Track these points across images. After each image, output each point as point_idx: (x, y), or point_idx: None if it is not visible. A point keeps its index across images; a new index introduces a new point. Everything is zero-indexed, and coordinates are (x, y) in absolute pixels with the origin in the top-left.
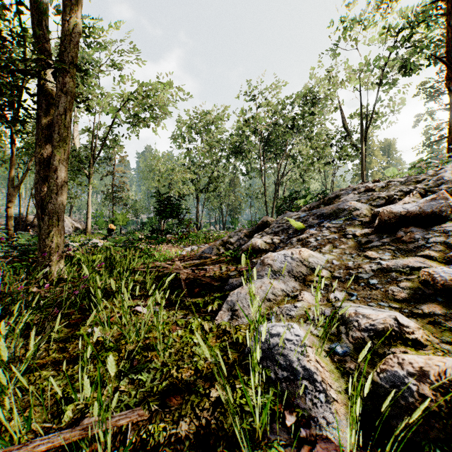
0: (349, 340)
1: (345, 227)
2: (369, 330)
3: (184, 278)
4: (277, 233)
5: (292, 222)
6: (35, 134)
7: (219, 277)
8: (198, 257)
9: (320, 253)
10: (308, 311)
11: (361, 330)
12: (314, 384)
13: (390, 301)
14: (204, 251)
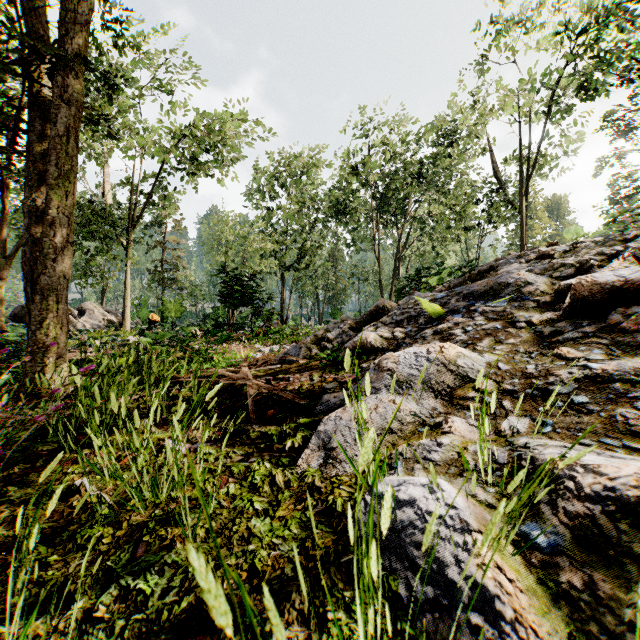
0: (559, 518)
1: (511, 312)
2: (604, 499)
3: (253, 393)
4: (400, 323)
5: (425, 305)
6: (25, 169)
7: (309, 392)
8: (278, 361)
9: (475, 352)
10: (464, 452)
11: (584, 499)
12: (497, 624)
13: (622, 437)
14: (288, 353)
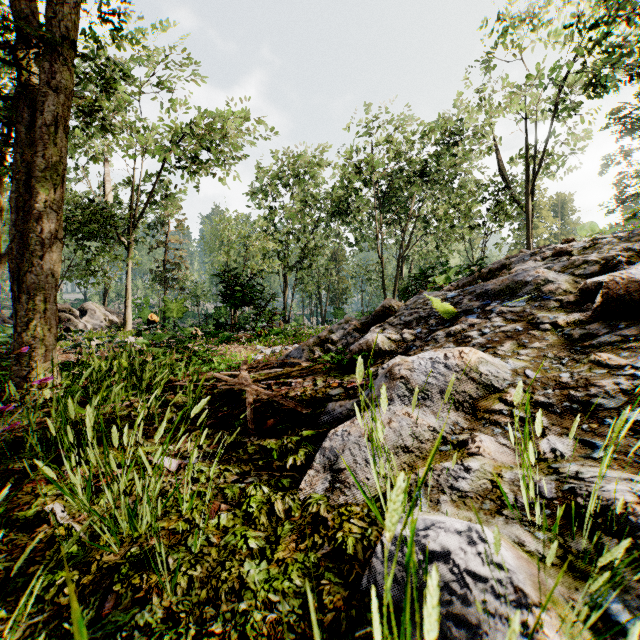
0: None
1: (531, 312)
2: None
3: (252, 400)
4: (408, 324)
5: (436, 305)
6: (13, 162)
7: (312, 399)
8: (279, 364)
9: (497, 357)
10: (499, 481)
11: None
12: None
13: None
14: (290, 355)
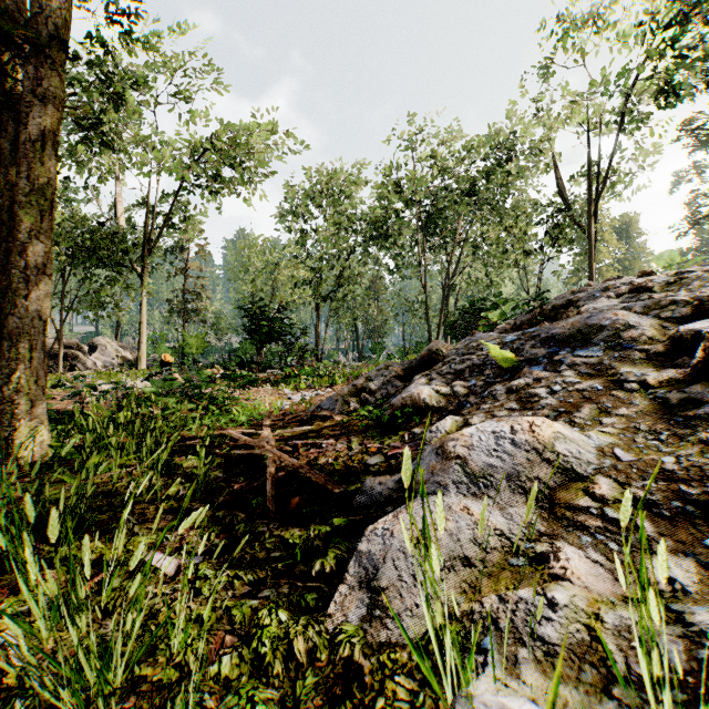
0: None
1: (611, 365)
2: None
3: (274, 469)
4: (460, 374)
5: (494, 353)
6: None
7: (346, 469)
8: (309, 416)
9: (574, 427)
10: (599, 628)
11: None
12: None
13: None
14: (321, 405)
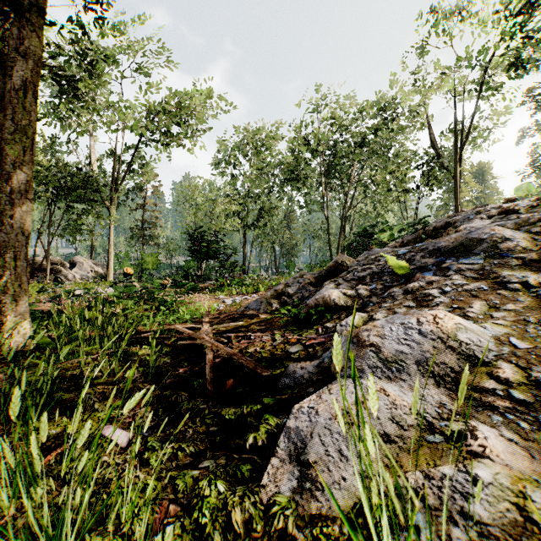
0: None
1: (492, 270)
2: None
3: (212, 356)
4: (362, 279)
5: (391, 262)
6: None
7: (271, 356)
8: (239, 314)
9: (468, 320)
10: (529, 507)
11: None
12: None
13: None
14: (249, 306)
